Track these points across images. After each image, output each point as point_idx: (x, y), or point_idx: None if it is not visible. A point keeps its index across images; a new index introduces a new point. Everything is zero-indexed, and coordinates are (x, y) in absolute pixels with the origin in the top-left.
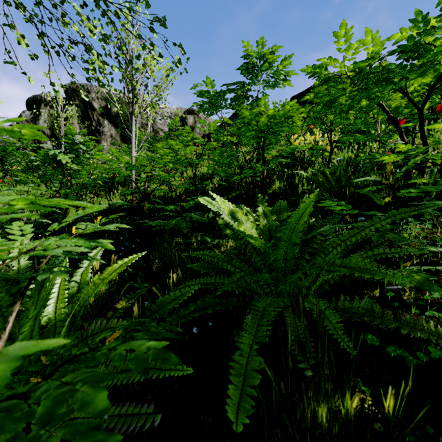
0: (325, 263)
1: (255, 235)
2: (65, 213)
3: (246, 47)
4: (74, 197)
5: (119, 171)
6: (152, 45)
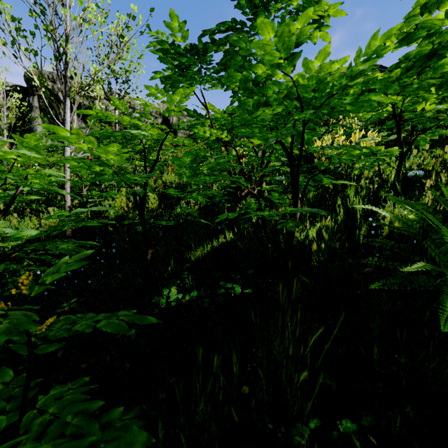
0: None
1: None
2: None
3: None
4: None
5: None
6: None
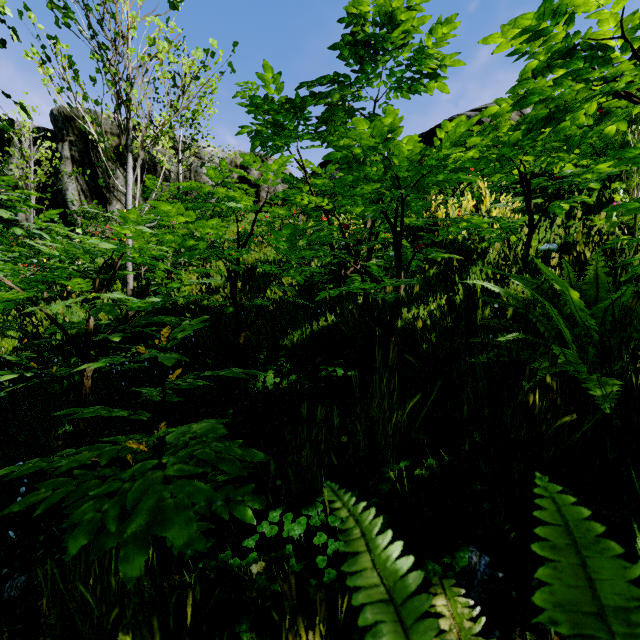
0: None
1: None
2: None
3: None
4: None
5: None
6: None
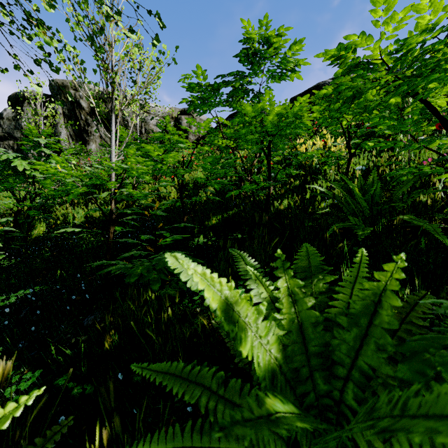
0: None
1: (273, 346)
2: (28, 230)
3: (246, 28)
4: (36, 212)
5: (72, 187)
6: (119, 15)
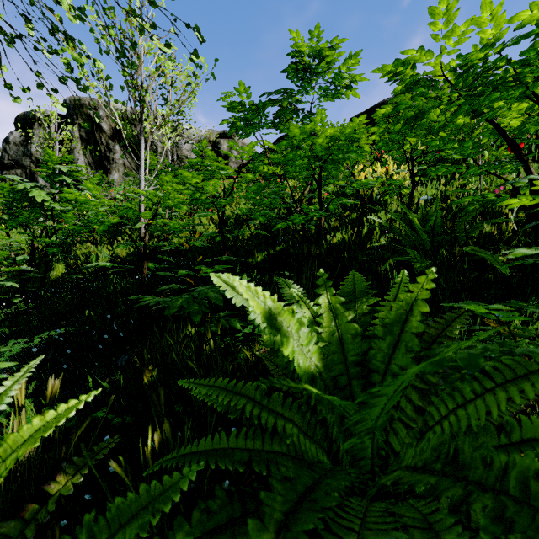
0: (493, 478)
1: (313, 355)
2: (46, 271)
3: (295, 39)
4: (56, 249)
5: (104, 217)
6: (155, 28)
